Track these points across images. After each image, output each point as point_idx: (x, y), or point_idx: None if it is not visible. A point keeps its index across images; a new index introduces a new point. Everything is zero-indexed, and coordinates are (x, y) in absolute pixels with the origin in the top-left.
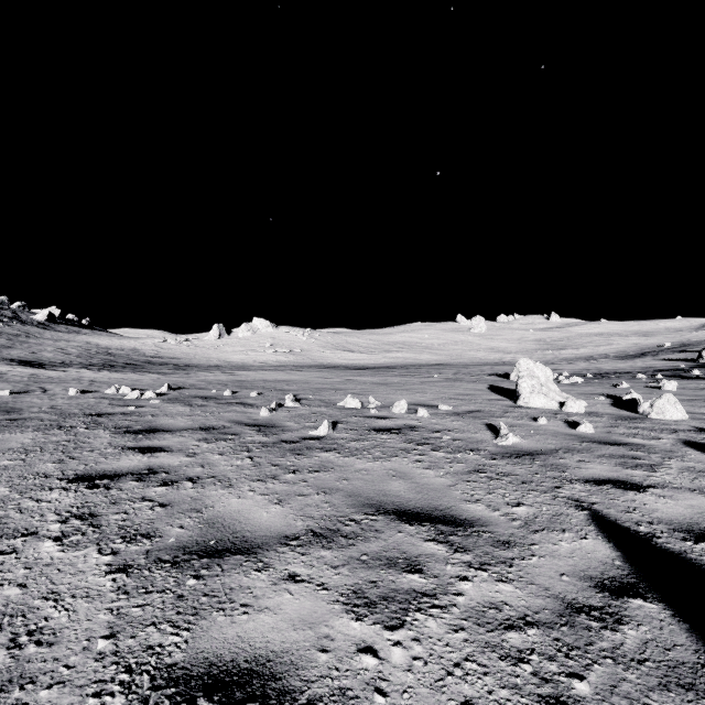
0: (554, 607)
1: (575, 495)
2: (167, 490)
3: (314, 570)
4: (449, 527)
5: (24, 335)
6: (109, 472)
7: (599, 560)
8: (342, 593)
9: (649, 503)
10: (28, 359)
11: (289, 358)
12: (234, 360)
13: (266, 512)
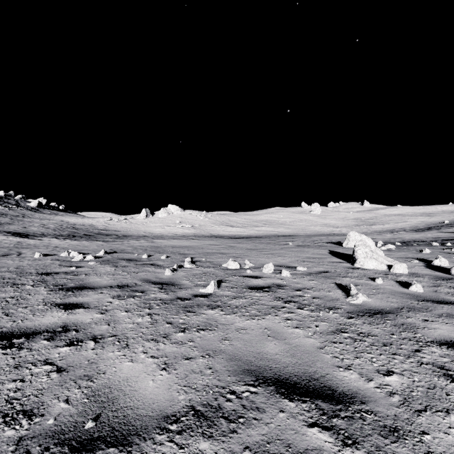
0: None
1: (437, 360)
2: (70, 351)
3: None
4: (330, 404)
5: (21, 216)
6: (29, 329)
7: None
8: None
9: None
10: (19, 232)
11: (191, 231)
12: (155, 232)
13: (152, 381)
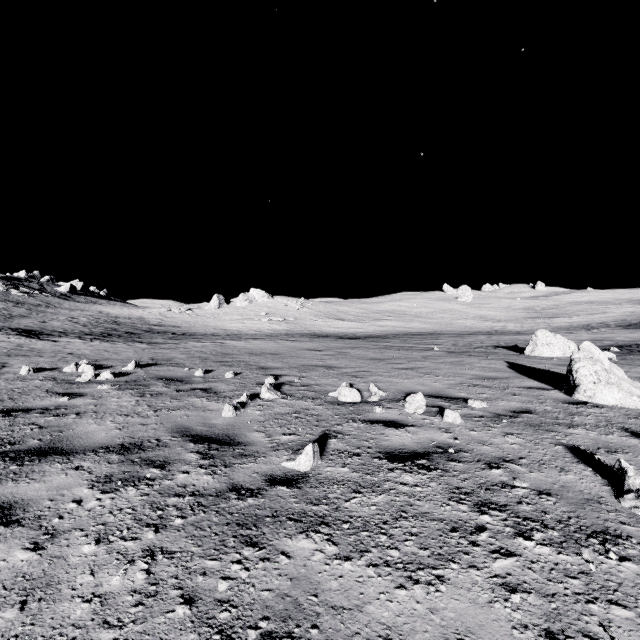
0: None
1: None
2: None
3: None
4: None
5: (45, 305)
6: None
7: None
8: None
9: None
10: (32, 328)
11: (282, 326)
12: (230, 328)
13: None
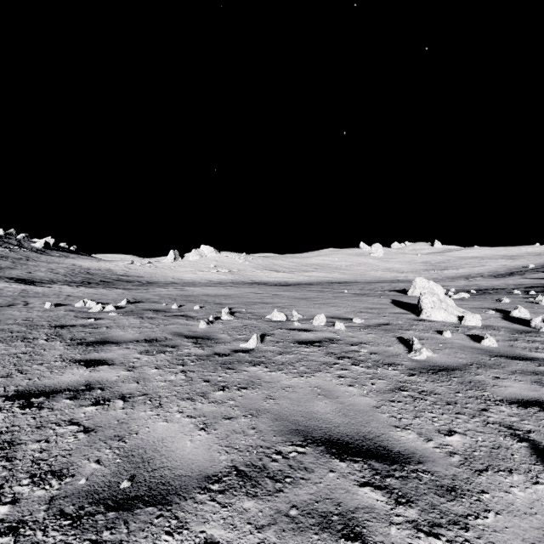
0: None
1: (505, 420)
2: (97, 411)
3: (235, 532)
4: (384, 464)
5: (25, 259)
6: (48, 387)
7: None
8: None
9: None
10: (24, 278)
11: (228, 276)
12: (185, 278)
13: (189, 441)
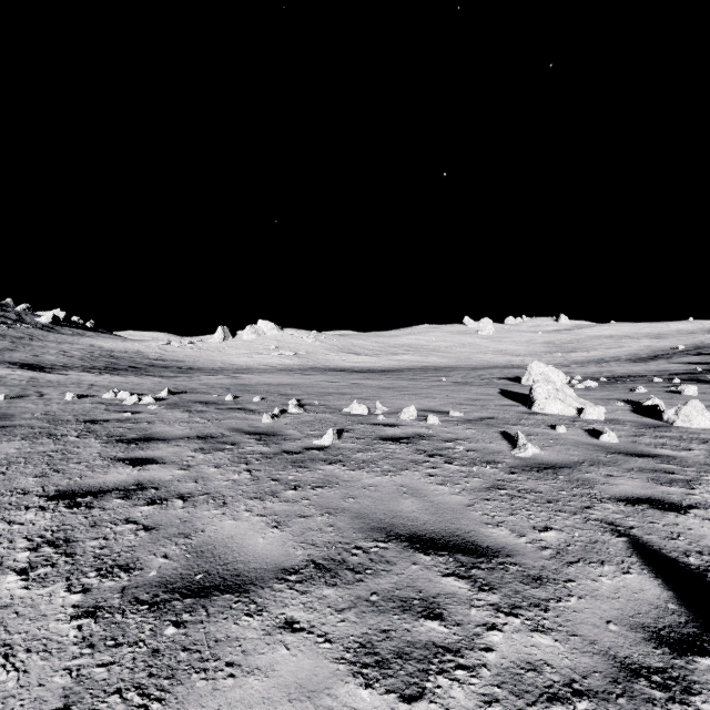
0: (605, 669)
1: (609, 517)
2: (155, 510)
3: (315, 614)
4: (471, 557)
5: (28, 338)
6: (94, 487)
7: (649, 602)
8: (347, 647)
9: (694, 528)
10: (29, 362)
11: (294, 361)
12: (238, 363)
13: (262, 538)
